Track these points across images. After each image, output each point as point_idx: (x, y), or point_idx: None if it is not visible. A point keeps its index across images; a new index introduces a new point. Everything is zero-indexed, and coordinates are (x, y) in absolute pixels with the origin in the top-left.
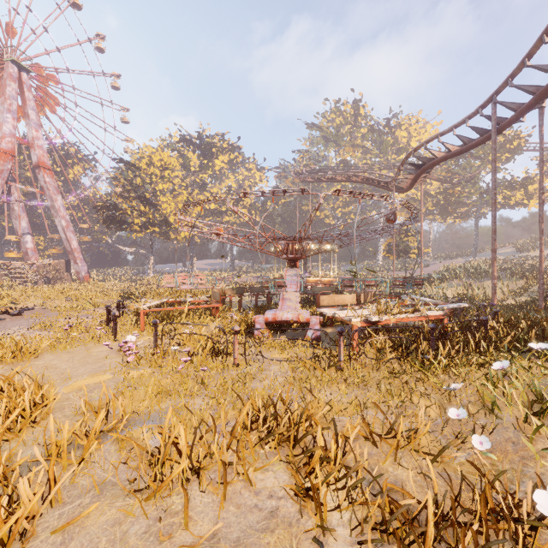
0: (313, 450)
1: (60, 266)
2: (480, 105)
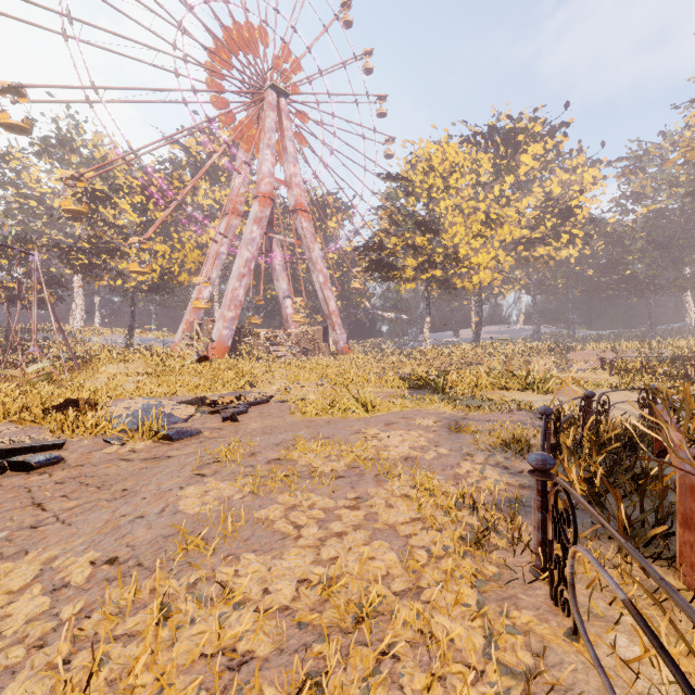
0: None
1: (317, 335)
2: None
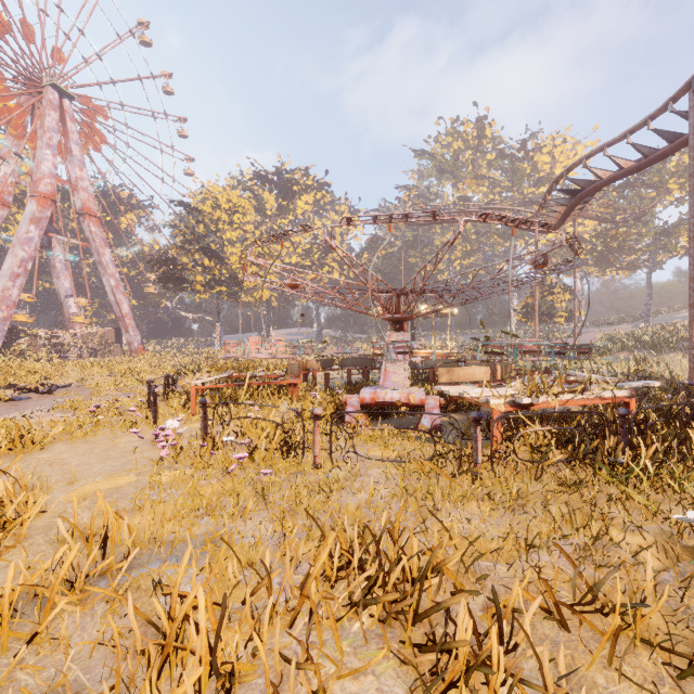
0: (455, 646)
1: (108, 336)
2: (671, 97)
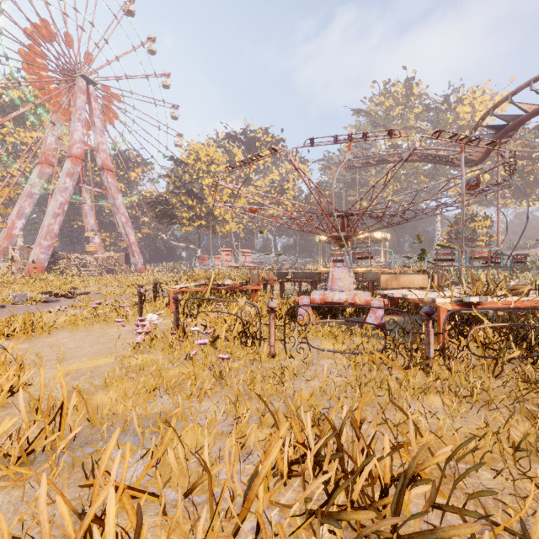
0: None
1: (121, 259)
2: None
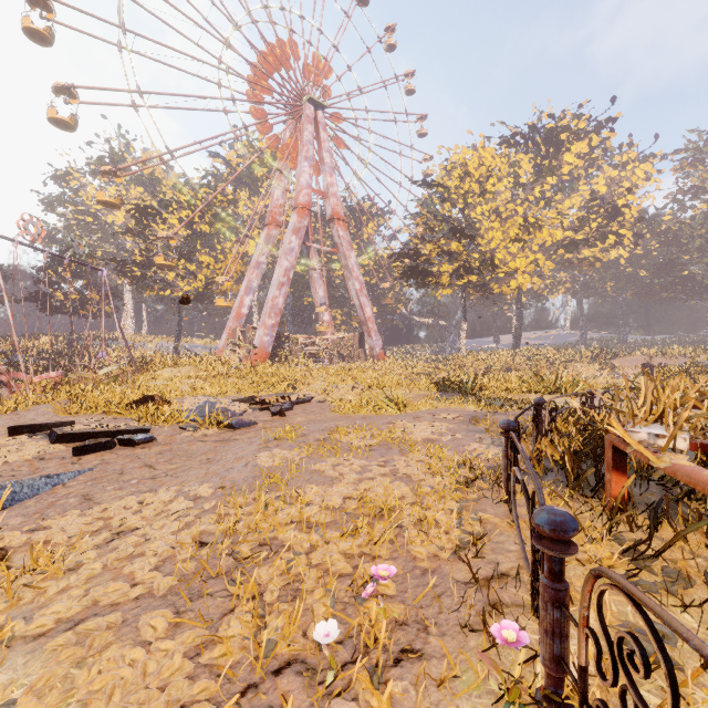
0: None
1: (353, 341)
2: None
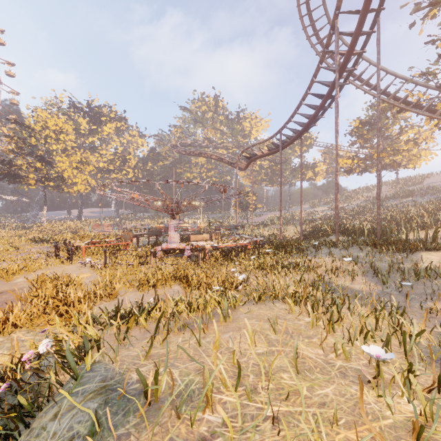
0: (189, 278)
1: None
2: (275, 133)
